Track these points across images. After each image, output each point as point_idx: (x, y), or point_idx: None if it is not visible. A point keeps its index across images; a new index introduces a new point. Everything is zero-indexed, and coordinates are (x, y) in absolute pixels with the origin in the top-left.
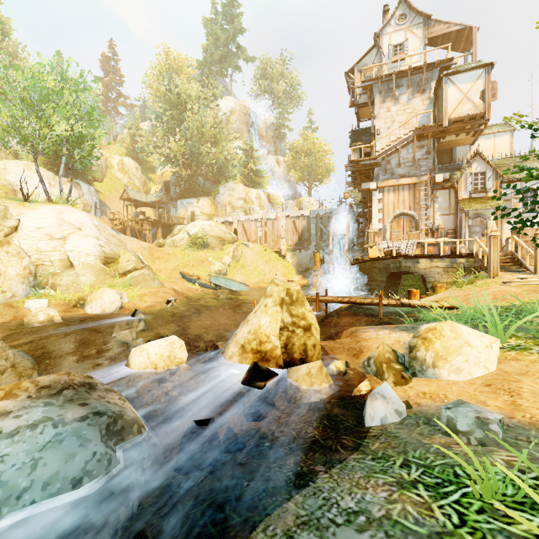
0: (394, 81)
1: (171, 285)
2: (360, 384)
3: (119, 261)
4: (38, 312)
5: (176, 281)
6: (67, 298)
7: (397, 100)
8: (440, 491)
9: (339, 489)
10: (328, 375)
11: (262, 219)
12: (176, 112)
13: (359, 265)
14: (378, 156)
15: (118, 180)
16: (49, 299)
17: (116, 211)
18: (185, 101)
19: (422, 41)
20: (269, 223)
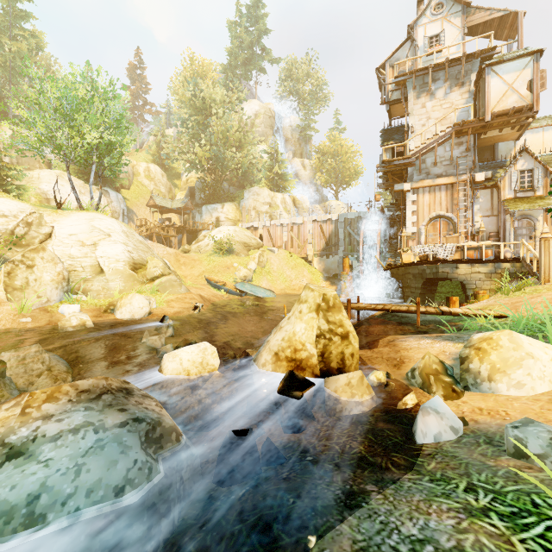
0: (430, 75)
1: (197, 291)
2: (405, 397)
3: (147, 267)
4: (71, 317)
5: (202, 287)
6: (98, 303)
7: (432, 95)
8: (518, 522)
9: (397, 513)
10: (369, 386)
11: (288, 224)
12: (201, 117)
13: (391, 271)
14: (412, 155)
15: (144, 187)
16: (81, 304)
17: (143, 218)
18: (210, 106)
19: (460, 31)
20: (295, 228)
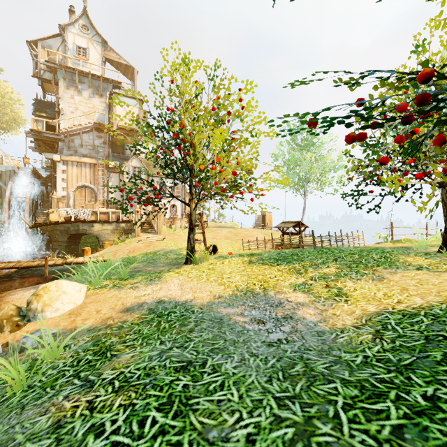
0: (77, 76)
1: None
2: None
3: None
4: None
5: None
6: None
7: (80, 92)
8: None
9: None
10: None
11: None
12: None
13: (41, 227)
14: (61, 133)
15: None
16: None
17: None
18: None
19: (101, 57)
20: None
